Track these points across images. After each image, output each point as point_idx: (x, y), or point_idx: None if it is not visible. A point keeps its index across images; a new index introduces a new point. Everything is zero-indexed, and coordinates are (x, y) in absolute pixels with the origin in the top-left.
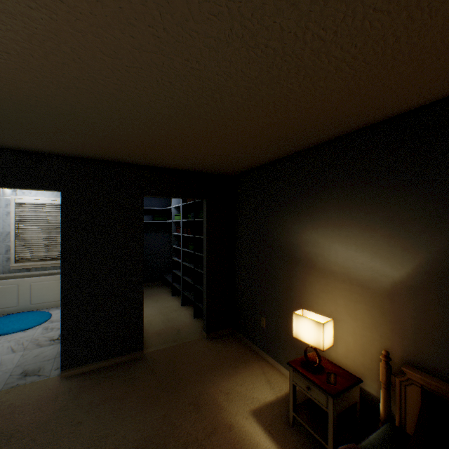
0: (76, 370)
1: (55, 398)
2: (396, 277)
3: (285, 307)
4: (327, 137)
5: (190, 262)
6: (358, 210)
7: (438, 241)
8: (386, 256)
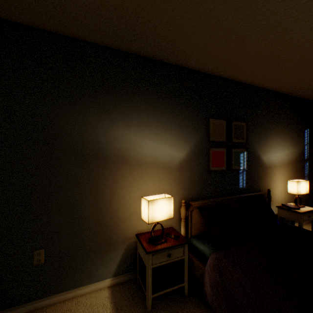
0: None
1: None
2: (181, 157)
3: (88, 214)
4: (147, 52)
5: None
6: (163, 116)
7: (196, 137)
8: (177, 146)
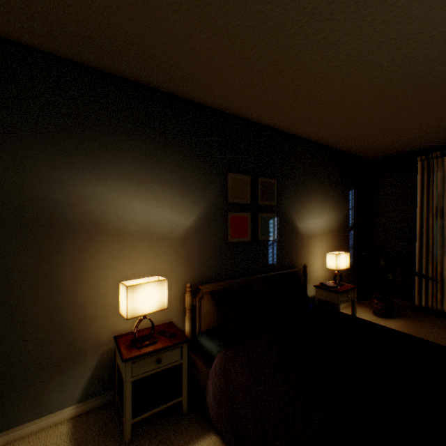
0: None
1: None
2: (188, 225)
3: (34, 313)
4: (133, 74)
5: None
6: (159, 167)
7: (209, 197)
8: (182, 209)
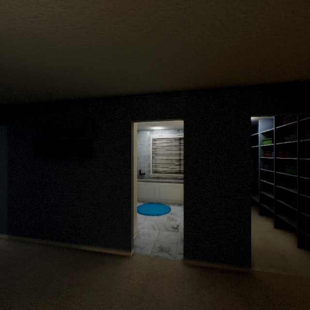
0: (193, 262)
1: (182, 282)
2: None
3: None
4: None
5: (286, 186)
6: None
7: None
8: None
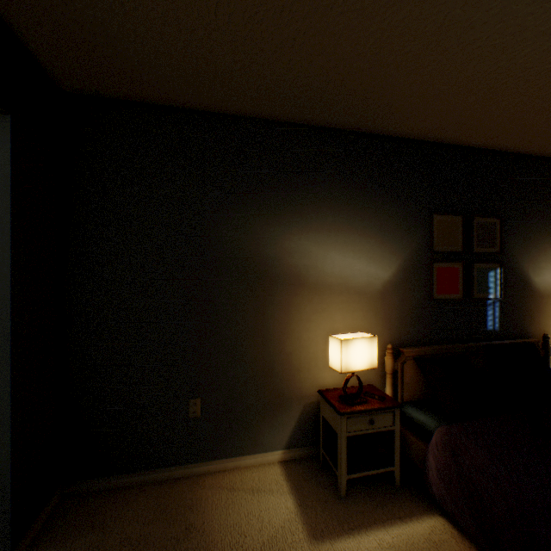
0: None
1: None
2: (386, 278)
3: (252, 357)
4: (333, 122)
5: None
6: (356, 216)
7: (410, 245)
8: (379, 260)
